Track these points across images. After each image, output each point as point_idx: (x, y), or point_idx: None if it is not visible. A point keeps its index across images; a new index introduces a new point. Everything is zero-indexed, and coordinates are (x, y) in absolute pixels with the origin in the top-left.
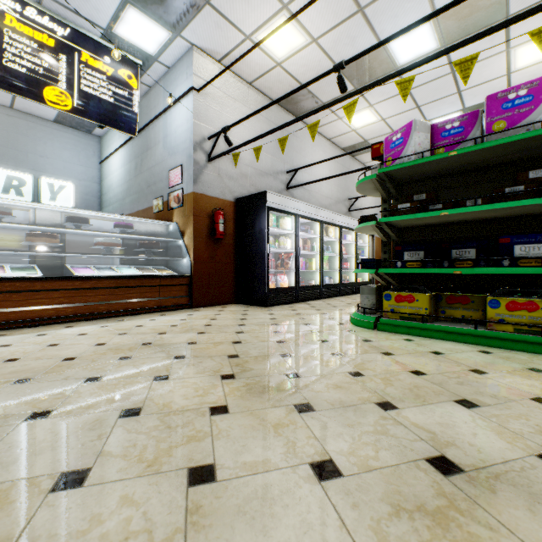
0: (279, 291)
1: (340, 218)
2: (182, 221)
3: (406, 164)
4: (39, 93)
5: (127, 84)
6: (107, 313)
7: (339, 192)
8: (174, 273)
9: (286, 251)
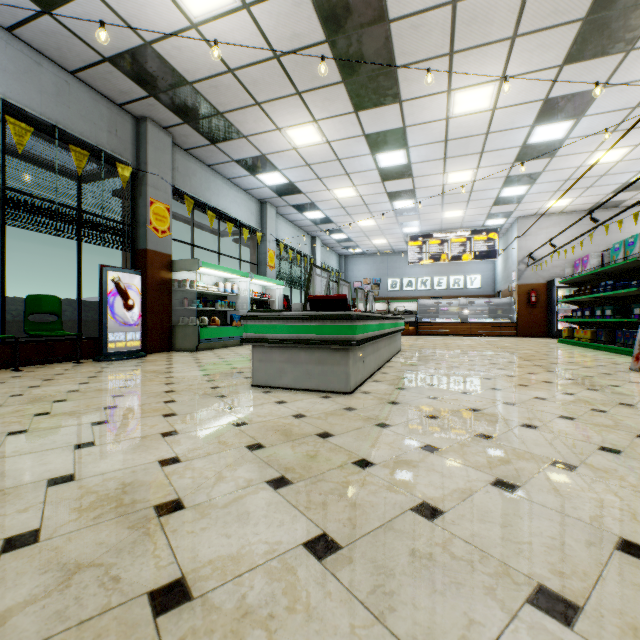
0: None
1: None
2: (515, 297)
3: (561, 281)
4: (460, 259)
5: (492, 239)
6: (478, 335)
7: None
8: (508, 321)
9: None
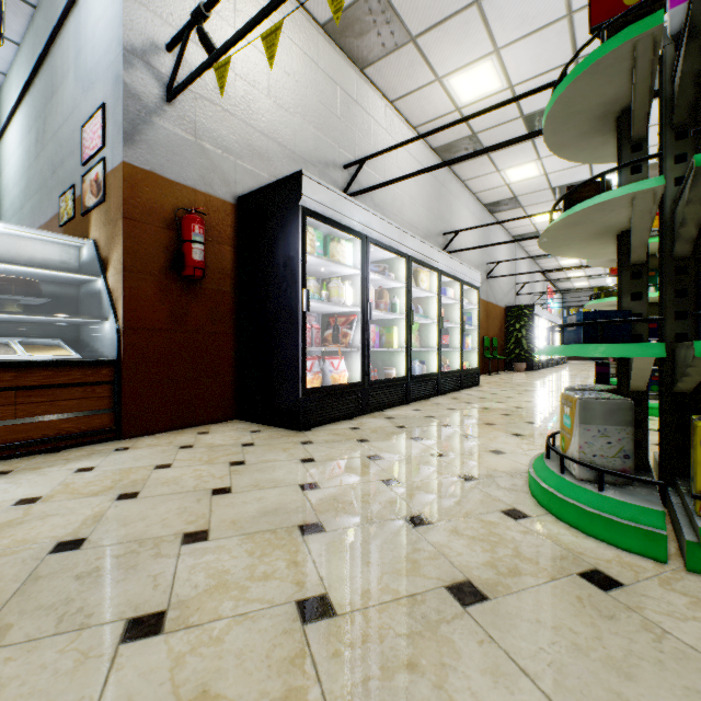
0: (330, 394)
1: (439, 255)
2: (104, 235)
3: None
4: None
5: None
6: None
7: (429, 220)
8: (69, 356)
9: (344, 311)
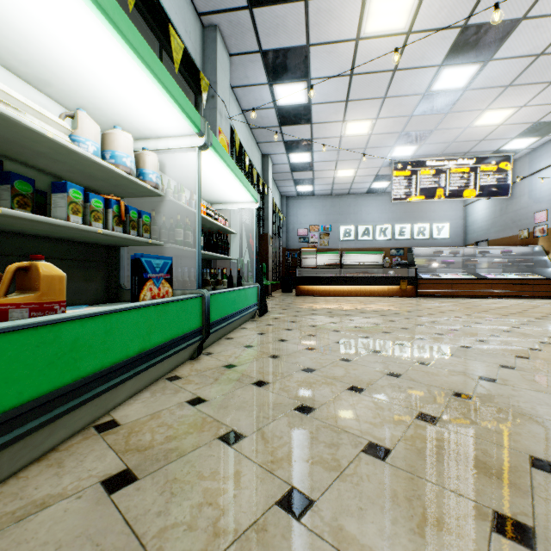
0: None
1: None
2: (546, 245)
3: None
4: (461, 195)
5: (503, 170)
6: (503, 296)
7: None
8: (541, 277)
9: None
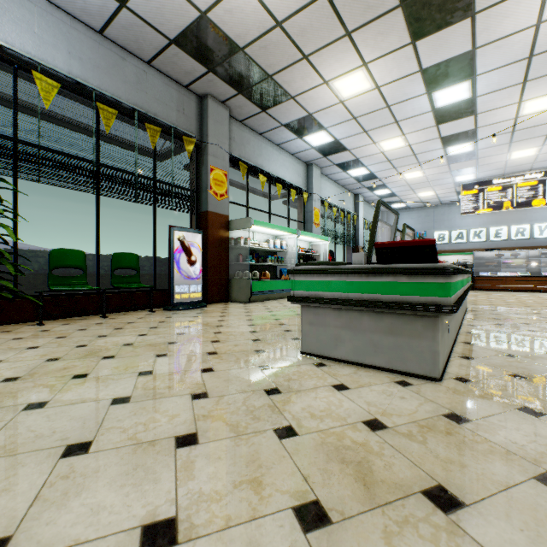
0: None
1: None
2: None
3: None
4: (529, 205)
5: None
6: None
7: None
8: None
9: None
